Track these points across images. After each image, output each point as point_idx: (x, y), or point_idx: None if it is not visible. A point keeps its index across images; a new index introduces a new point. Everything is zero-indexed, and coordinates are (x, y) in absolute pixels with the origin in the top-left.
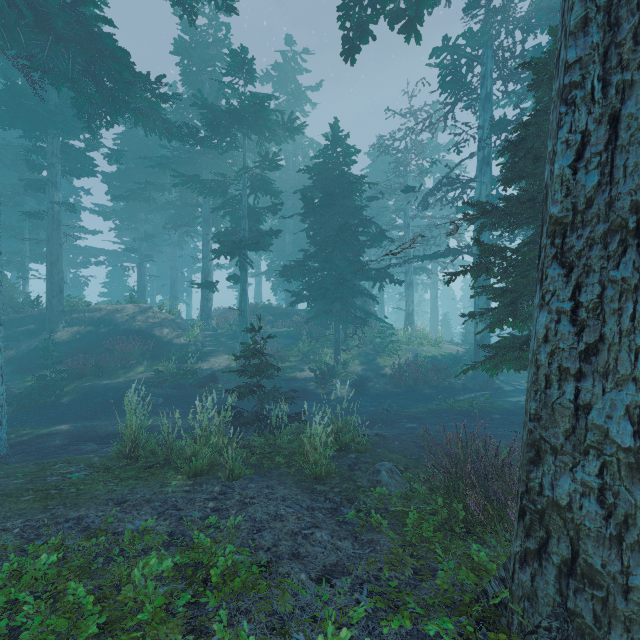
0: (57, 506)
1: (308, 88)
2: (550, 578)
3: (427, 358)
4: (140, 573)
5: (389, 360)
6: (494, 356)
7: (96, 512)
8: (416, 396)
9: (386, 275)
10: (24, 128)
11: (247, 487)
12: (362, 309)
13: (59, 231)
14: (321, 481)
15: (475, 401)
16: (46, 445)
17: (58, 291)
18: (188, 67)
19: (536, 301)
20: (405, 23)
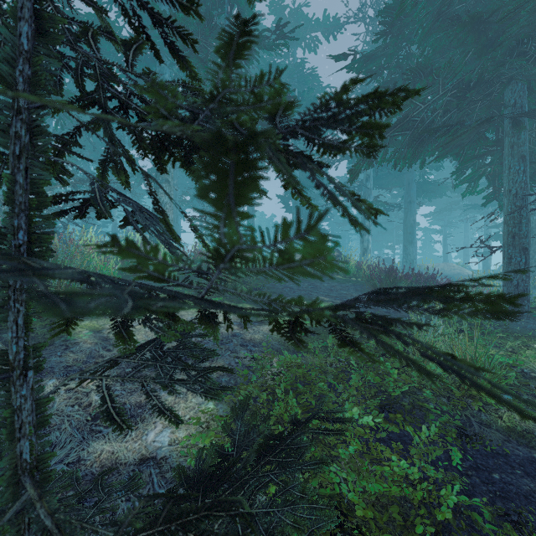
0: None
1: None
2: None
3: None
4: None
5: None
6: None
7: None
8: None
9: None
10: (400, 196)
11: None
12: None
13: None
14: None
15: None
16: None
17: None
18: None
19: None
20: None
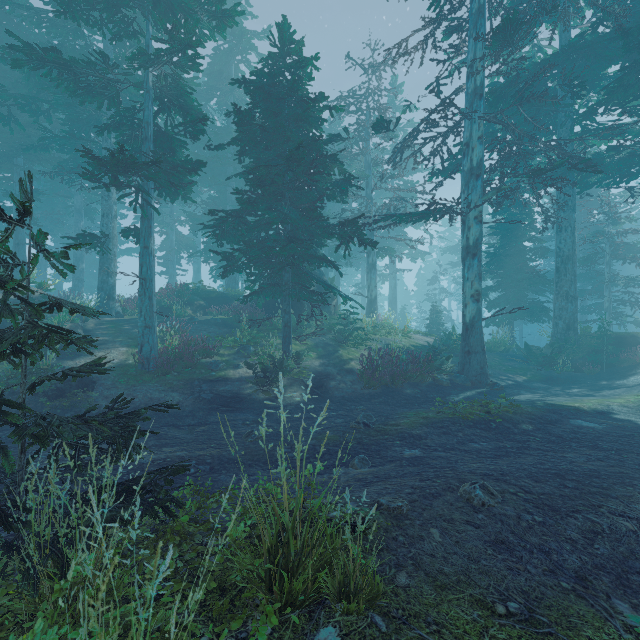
0: None
1: (254, 35)
2: None
3: (399, 349)
4: None
5: (354, 352)
6: None
7: None
8: (396, 398)
9: (354, 232)
10: None
11: None
12: (321, 281)
13: None
14: None
15: (492, 404)
16: None
17: None
18: None
19: None
20: None
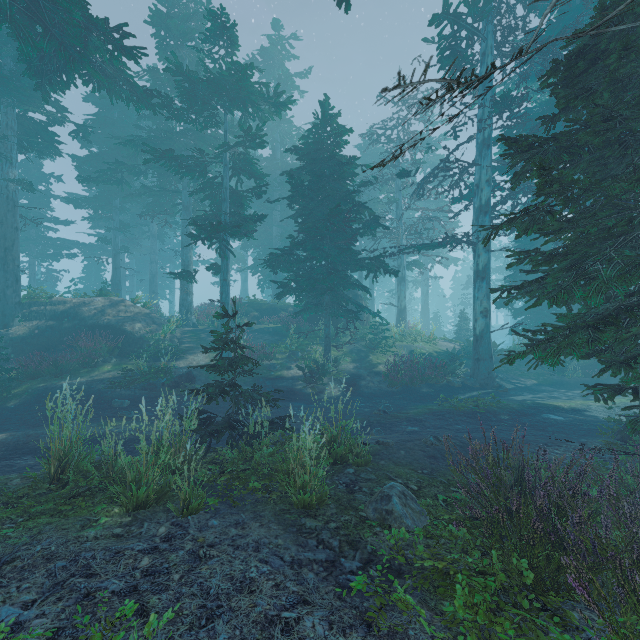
0: None
1: (296, 75)
2: None
3: (422, 355)
4: None
5: (382, 357)
6: (551, 340)
7: None
8: (413, 395)
9: (380, 264)
10: None
11: (207, 526)
12: (354, 302)
13: (15, 213)
14: (311, 512)
15: (480, 400)
16: None
17: (13, 280)
18: (165, 39)
19: None
20: None
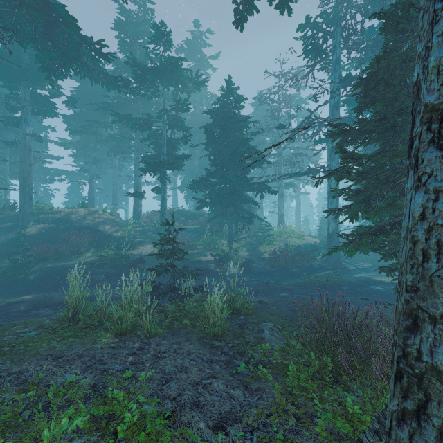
0: (5, 361)
1: (210, 57)
2: (430, 439)
3: (294, 247)
4: (51, 433)
5: (267, 248)
6: (352, 241)
7: (35, 367)
8: (287, 273)
9: (265, 187)
10: (4, 80)
11: (160, 344)
12: (248, 211)
13: (29, 155)
14: (218, 338)
15: (329, 277)
16: (13, 310)
17: (29, 198)
18: (124, 39)
19: (409, 185)
20: (280, 0)
